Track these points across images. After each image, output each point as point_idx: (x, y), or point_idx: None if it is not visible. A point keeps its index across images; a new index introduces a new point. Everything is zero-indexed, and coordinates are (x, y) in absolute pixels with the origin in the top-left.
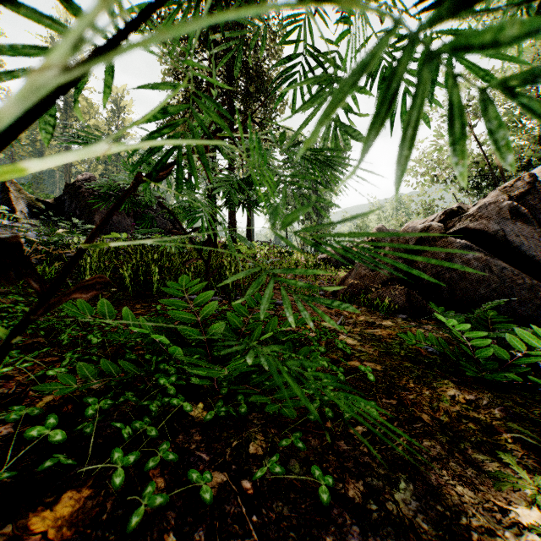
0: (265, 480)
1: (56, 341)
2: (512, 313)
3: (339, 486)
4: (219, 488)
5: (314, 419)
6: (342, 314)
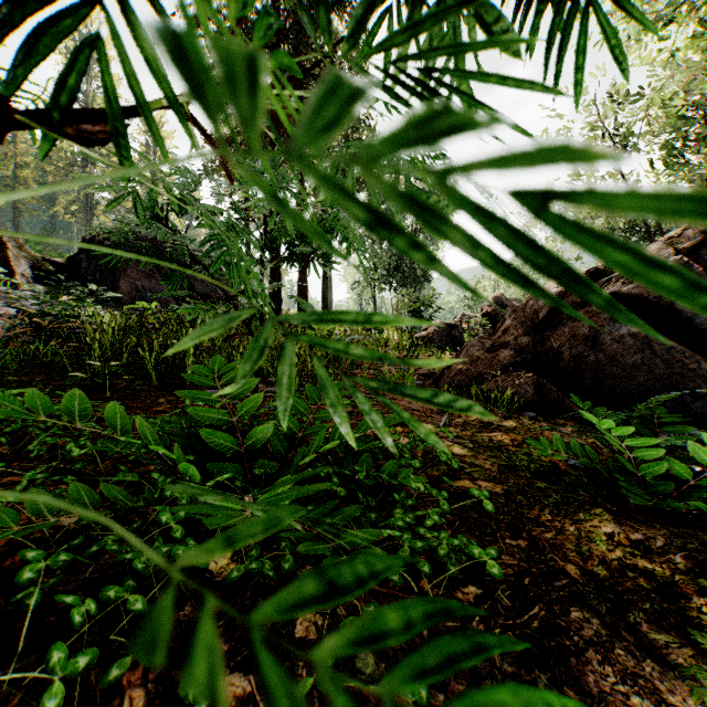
0: (317, 688)
1: (28, 452)
2: (682, 410)
3: (438, 698)
4: (237, 705)
5: (400, 582)
6: (447, 412)
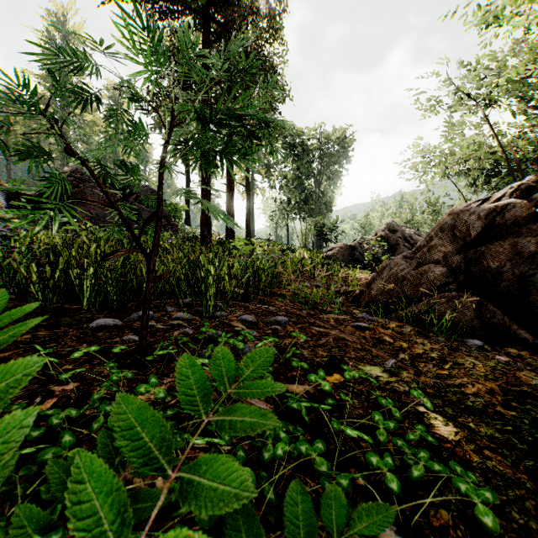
0: None
1: None
2: None
3: None
4: None
5: None
6: (385, 342)
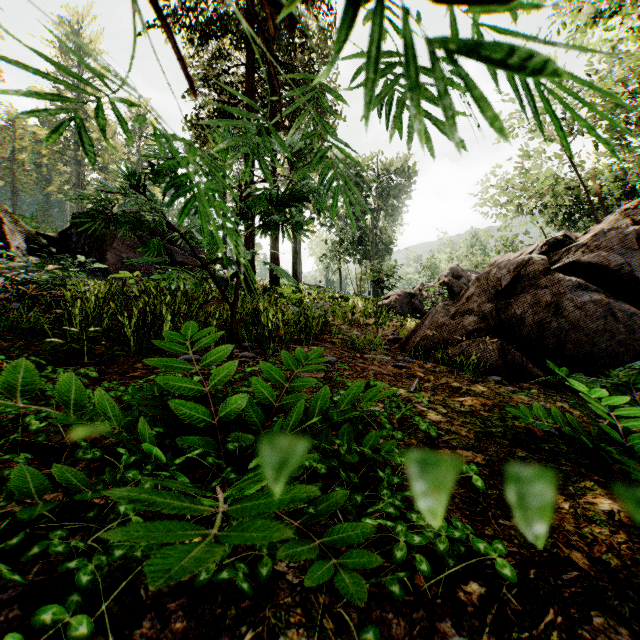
0: None
1: None
2: None
3: None
4: None
5: (401, 595)
6: (416, 376)
